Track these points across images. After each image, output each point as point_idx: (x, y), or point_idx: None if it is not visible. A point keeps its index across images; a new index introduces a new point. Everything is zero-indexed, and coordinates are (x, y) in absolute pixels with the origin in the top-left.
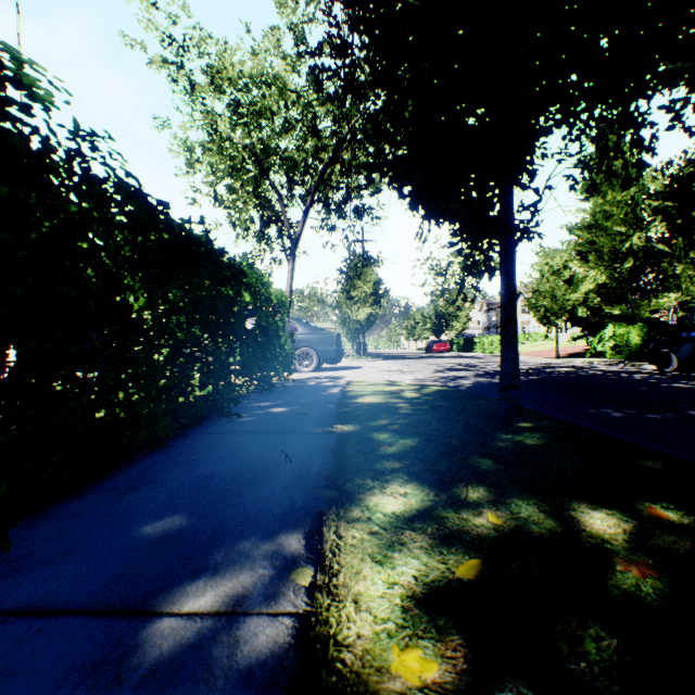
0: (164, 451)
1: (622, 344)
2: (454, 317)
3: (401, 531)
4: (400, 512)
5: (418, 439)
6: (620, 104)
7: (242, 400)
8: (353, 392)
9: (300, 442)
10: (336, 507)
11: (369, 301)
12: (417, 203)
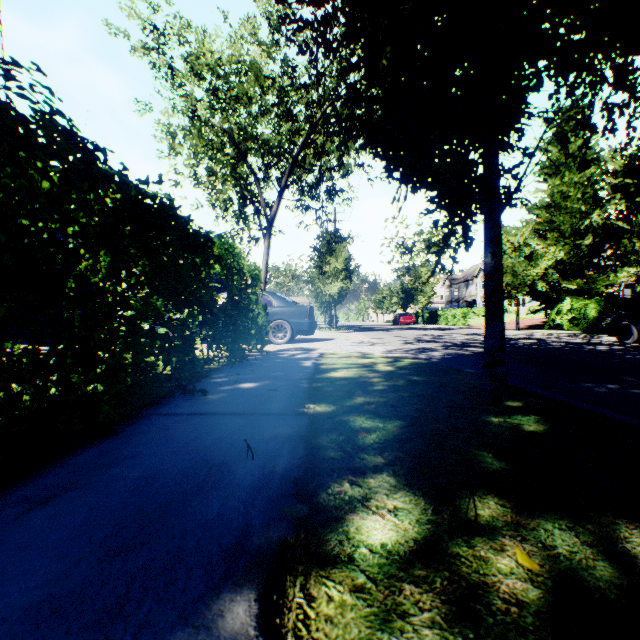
0: (109, 439)
1: (580, 317)
2: (419, 292)
3: (398, 586)
4: (392, 544)
5: (400, 423)
6: (612, 60)
7: (212, 374)
8: (326, 365)
9: (266, 427)
10: (304, 535)
11: (341, 276)
12: (393, 169)
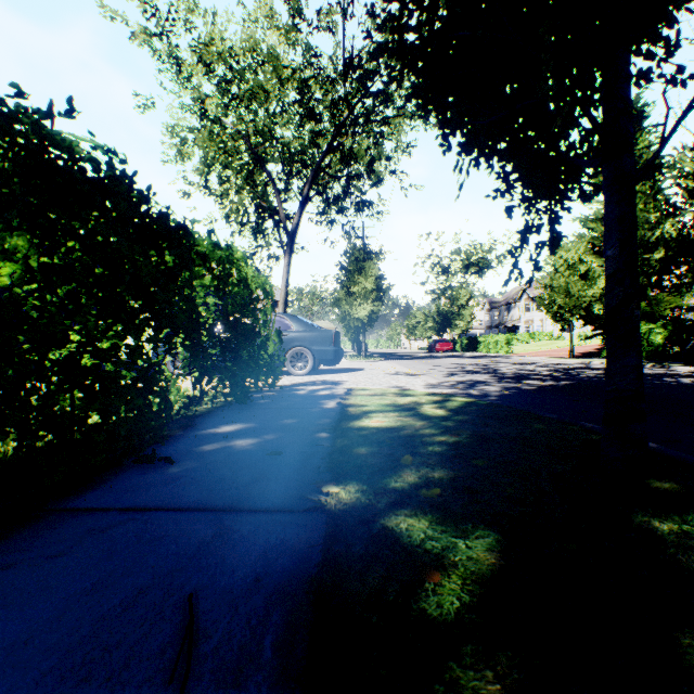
0: None
1: (643, 344)
2: (457, 316)
3: None
4: None
5: (495, 537)
6: None
7: (198, 421)
8: (355, 407)
9: (246, 549)
10: None
11: (371, 297)
12: (452, 130)
